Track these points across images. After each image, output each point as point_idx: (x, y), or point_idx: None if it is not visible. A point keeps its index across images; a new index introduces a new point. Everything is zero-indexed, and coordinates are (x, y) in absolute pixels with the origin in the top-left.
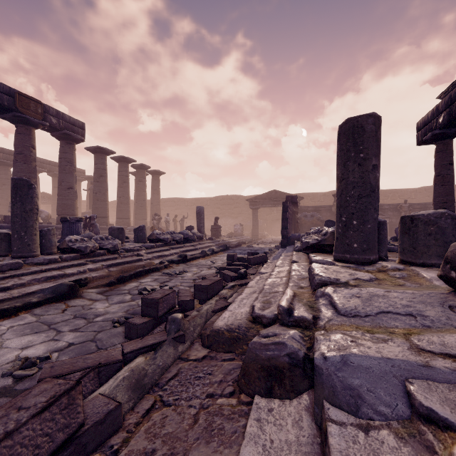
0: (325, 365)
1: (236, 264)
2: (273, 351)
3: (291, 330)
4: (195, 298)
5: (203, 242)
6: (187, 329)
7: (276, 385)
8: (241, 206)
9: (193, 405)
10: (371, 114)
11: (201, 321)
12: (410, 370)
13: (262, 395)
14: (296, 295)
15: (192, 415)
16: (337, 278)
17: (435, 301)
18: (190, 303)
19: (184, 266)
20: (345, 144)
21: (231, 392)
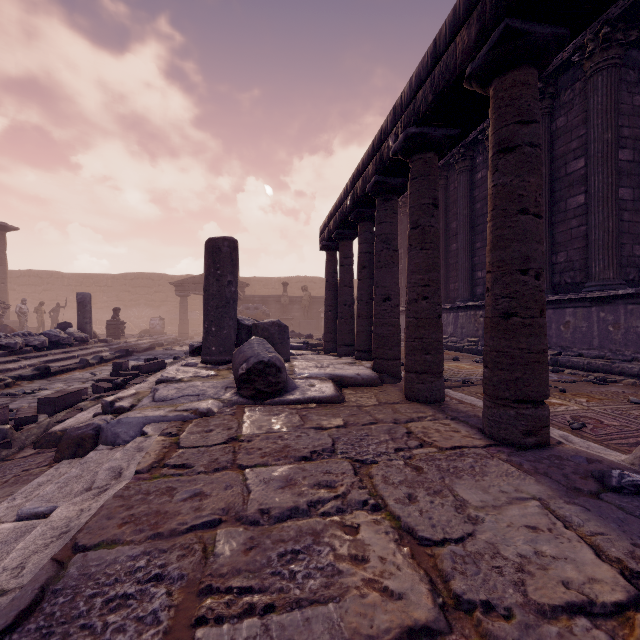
0: (107, 426)
1: (124, 374)
2: (83, 430)
3: (106, 416)
4: (39, 413)
5: (87, 346)
6: (17, 438)
7: (81, 450)
8: (167, 291)
9: (7, 477)
10: (227, 238)
11: (38, 431)
12: (155, 419)
13: (69, 458)
14: (138, 394)
15: (3, 481)
16: (175, 376)
17: (222, 385)
18: (32, 420)
19: (44, 382)
20: (208, 260)
21: (46, 464)
